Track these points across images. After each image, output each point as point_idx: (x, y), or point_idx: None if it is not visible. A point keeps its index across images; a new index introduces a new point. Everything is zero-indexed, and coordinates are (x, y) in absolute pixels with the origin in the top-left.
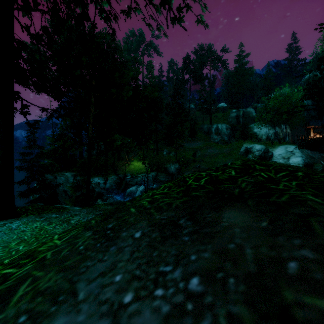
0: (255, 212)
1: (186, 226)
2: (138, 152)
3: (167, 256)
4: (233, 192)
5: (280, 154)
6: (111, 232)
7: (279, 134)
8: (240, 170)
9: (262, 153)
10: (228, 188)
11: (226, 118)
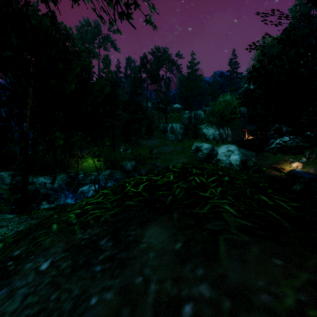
0: (175, 228)
1: (105, 248)
2: (93, 148)
3: (66, 299)
4: (165, 201)
5: (223, 152)
6: (13, 263)
7: (223, 135)
8: (178, 175)
9: (209, 151)
10: (162, 195)
11: (180, 118)
